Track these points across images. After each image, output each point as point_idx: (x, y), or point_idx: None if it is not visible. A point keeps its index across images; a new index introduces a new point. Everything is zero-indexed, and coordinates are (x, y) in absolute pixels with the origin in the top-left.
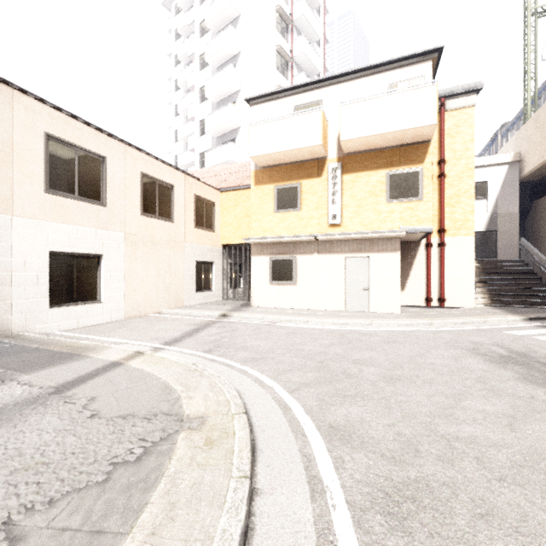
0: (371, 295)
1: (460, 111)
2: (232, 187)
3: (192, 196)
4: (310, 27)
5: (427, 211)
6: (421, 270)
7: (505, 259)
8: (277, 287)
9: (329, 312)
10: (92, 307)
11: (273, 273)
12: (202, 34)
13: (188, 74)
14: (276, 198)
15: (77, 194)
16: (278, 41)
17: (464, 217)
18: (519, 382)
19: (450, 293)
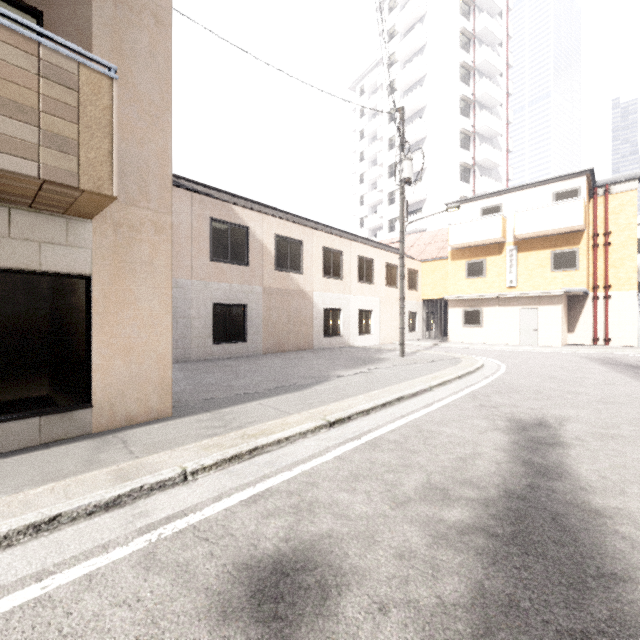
0: (539, 334)
1: (623, 194)
2: (430, 259)
3: (406, 270)
4: (491, 98)
5: (582, 277)
6: (589, 317)
7: None
8: (468, 329)
9: (507, 345)
10: (369, 337)
11: (465, 319)
12: (390, 121)
13: (378, 154)
14: (467, 269)
15: (365, 281)
16: (461, 123)
17: (627, 276)
18: (585, 361)
19: (615, 335)
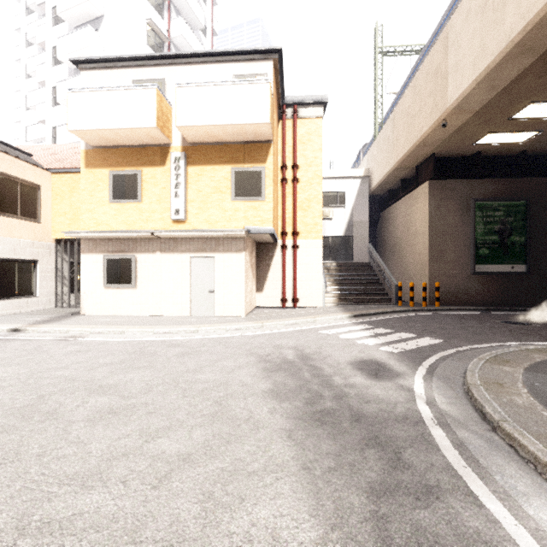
0: (217, 298)
1: (310, 120)
2: (67, 168)
3: None
4: (191, 11)
5: (269, 211)
6: (278, 272)
7: (359, 262)
8: (114, 290)
9: (169, 318)
10: None
11: (108, 274)
12: None
13: (38, 27)
14: (112, 185)
15: None
16: (150, 14)
17: (314, 222)
18: (261, 396)
19: (303, 293)
